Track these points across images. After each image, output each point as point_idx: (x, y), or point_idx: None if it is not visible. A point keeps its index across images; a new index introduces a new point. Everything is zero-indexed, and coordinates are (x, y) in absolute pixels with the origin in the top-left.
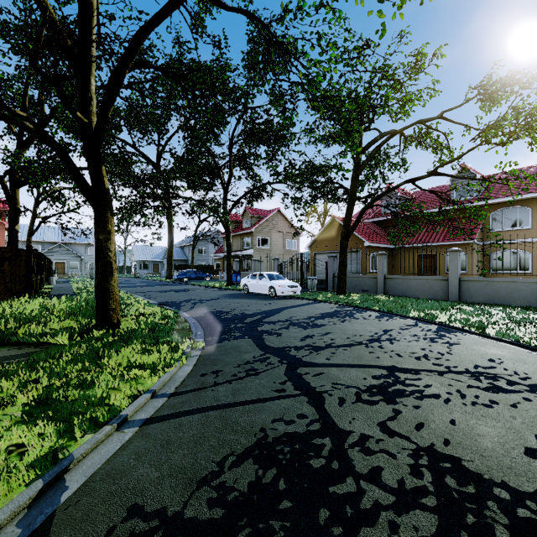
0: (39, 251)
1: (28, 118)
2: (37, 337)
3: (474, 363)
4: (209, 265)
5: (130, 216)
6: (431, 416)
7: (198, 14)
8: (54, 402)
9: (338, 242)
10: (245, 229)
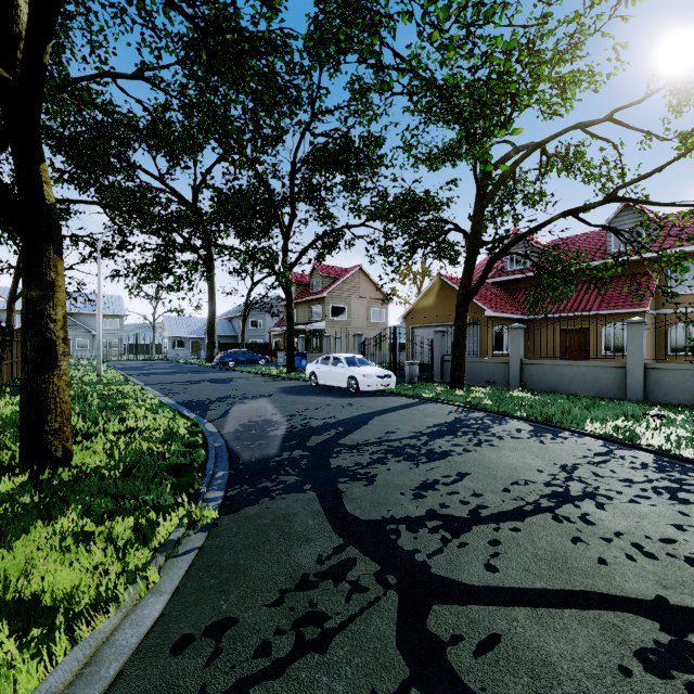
0: None
1: None
2: None
3: None
4: (266, 343)
5: (156, 276)
6: None
7: None
8: None
9: (446, 311)
10: (314, 294)
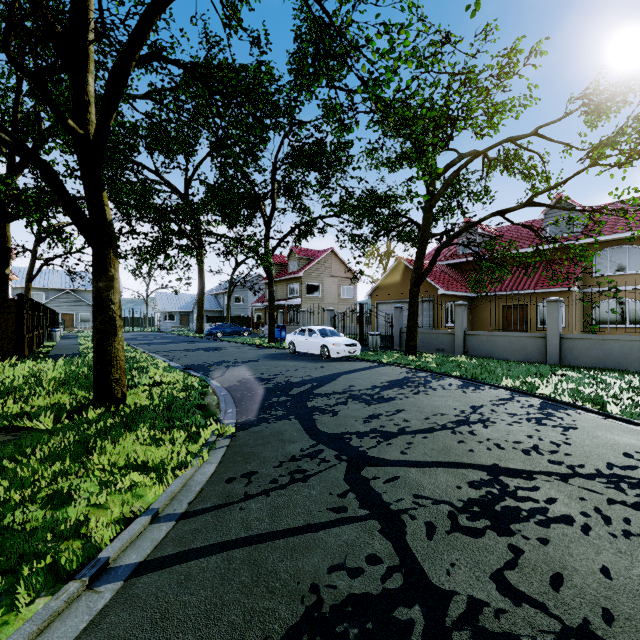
0: (42, 299)
1: (2, 127)
2: (12, 419)
3: (605, 460)
4: (248, 317)
5: (152, 258)
6: (570, 560)
7: (232, 4)
8: (4, 533)
9: (405, 290)
10: (291, 273)
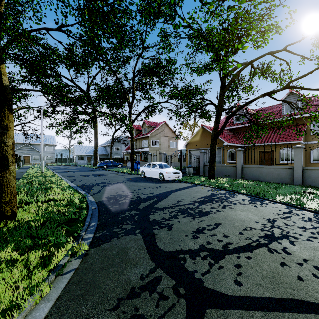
0: None
1: None
2: None
3: None
4: (121, 157)
5: (70, 126)
6: None
7: None
8: None
9: (205, 142)
10: (143, 134)
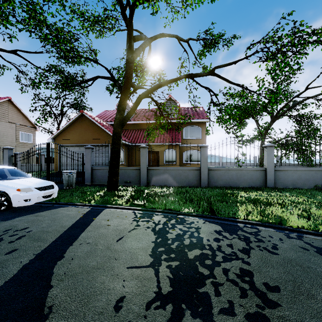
0: None
1: None
2: None
3: None
4: None
5: None
6: None
7: None
8: None
9: (87, 136)
10: None
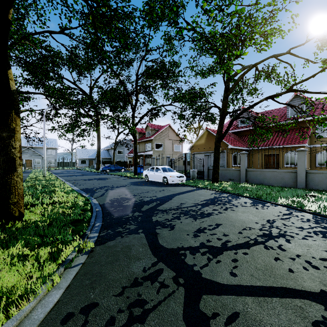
0: None
1: None
2: None
3: None
4: (124, 161)
5: (72, 129)
6: None
7: None
8: None
9: (210, 146)
10: (147, 138)
